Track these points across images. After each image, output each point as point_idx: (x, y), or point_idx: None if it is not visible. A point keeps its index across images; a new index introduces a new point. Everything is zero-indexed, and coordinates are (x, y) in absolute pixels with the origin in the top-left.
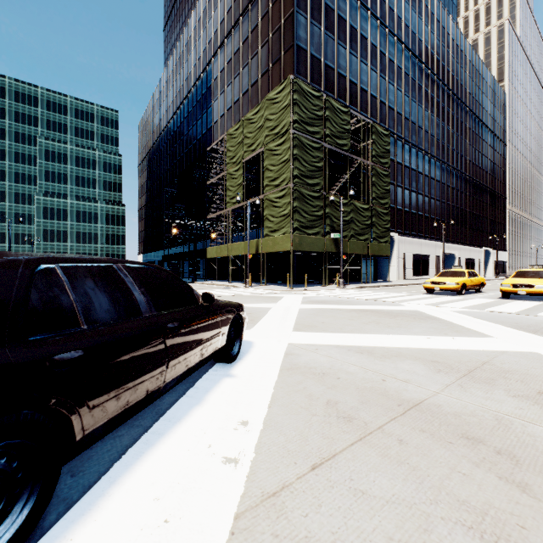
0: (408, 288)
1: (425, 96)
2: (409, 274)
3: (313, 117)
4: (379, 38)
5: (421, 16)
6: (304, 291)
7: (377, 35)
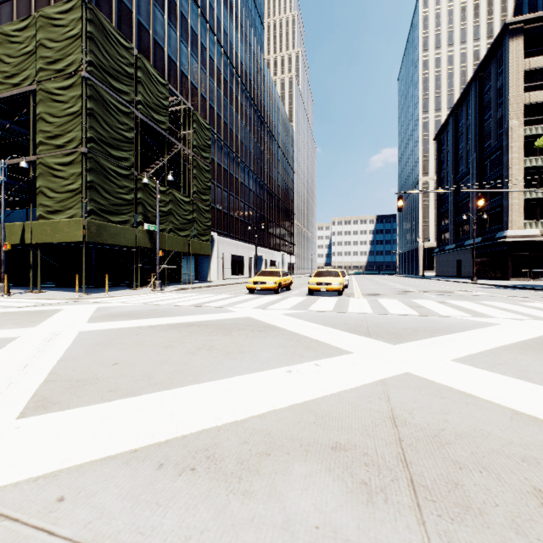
0: (230, 288)
1: (241, 108)
2: (228, 274)
3: (119, 70)
4: (200, 28)
5: (237, 31)
6: (103, 298)
7: (199, 24)
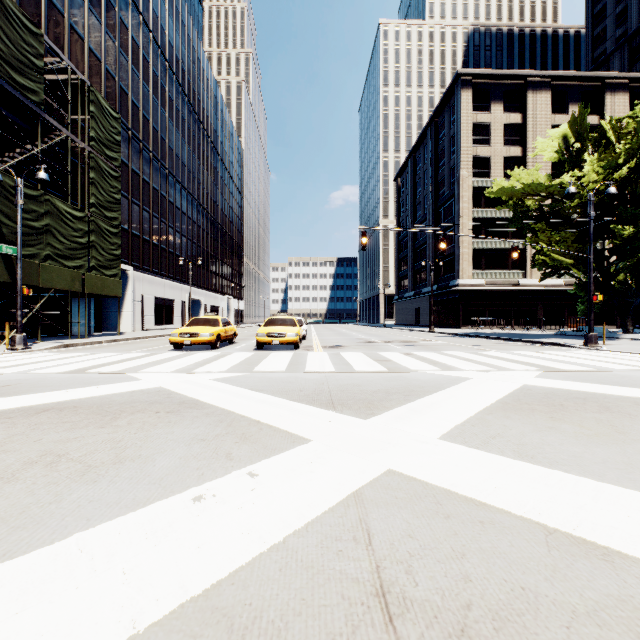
0: (148, 342)
1: (170, 103)
2: (150, 323)
3: None
4: None
5: None
6: None
7: None
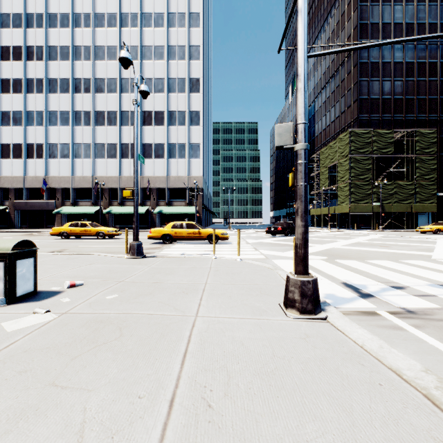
0: None
1: None
2: None
3: (364, 144)
4: (439, 54)
5: None
6: (352, 231)
7: (437, 53)
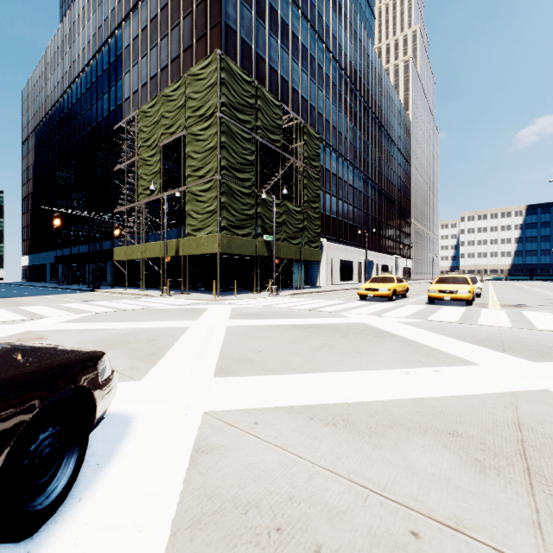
0: (339, 293)
1: (350, 109)
2: (336, 279)
3: (243, 103)
4: (310, 41)
5: (346, 31)
6: (233, 300)
7: (308, 37)
